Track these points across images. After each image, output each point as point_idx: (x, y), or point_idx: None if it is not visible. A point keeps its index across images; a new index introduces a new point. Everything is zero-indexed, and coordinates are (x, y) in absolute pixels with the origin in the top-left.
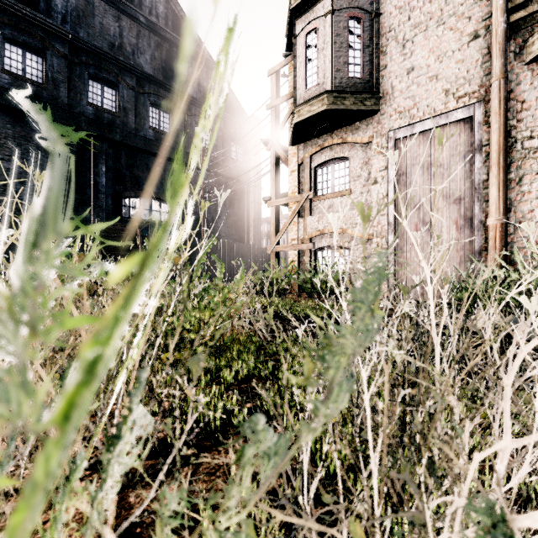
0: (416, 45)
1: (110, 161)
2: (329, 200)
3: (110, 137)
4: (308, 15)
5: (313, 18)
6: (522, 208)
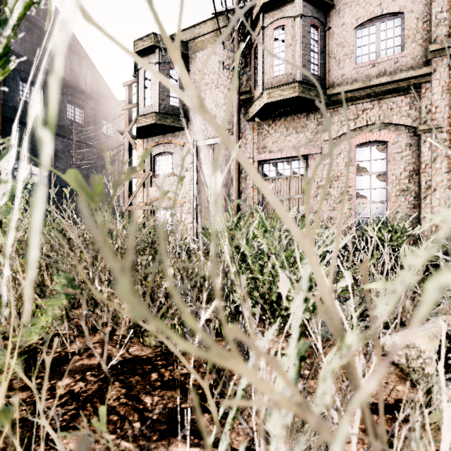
0: (206, 95)
1: None
2: None
3: None
4: (146, 59)
5: (148, 62)
6: (246, 192)
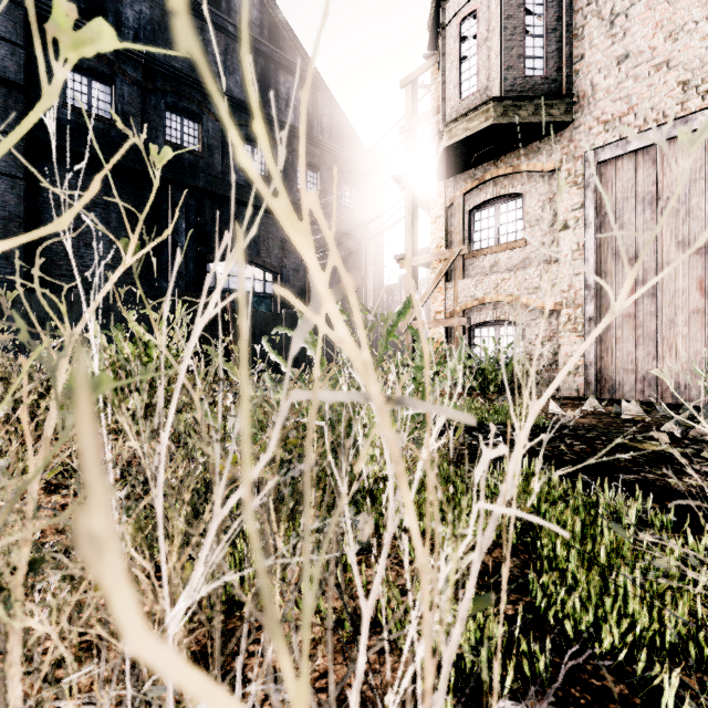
0: (633, 20)
1: (192, 215)
2: (493, 256)
3: (192, 184)
4: None
5: None
6: None
